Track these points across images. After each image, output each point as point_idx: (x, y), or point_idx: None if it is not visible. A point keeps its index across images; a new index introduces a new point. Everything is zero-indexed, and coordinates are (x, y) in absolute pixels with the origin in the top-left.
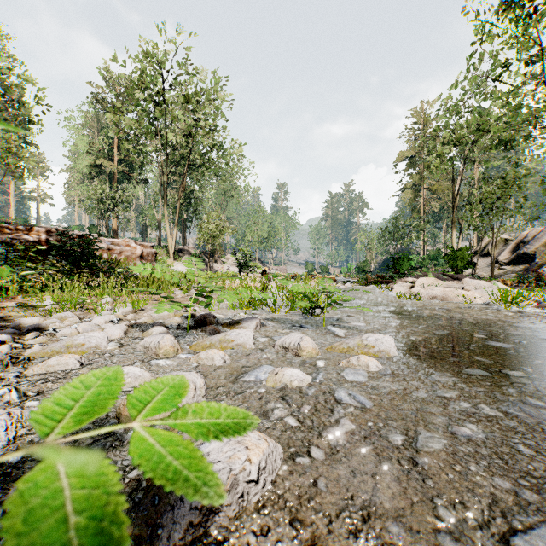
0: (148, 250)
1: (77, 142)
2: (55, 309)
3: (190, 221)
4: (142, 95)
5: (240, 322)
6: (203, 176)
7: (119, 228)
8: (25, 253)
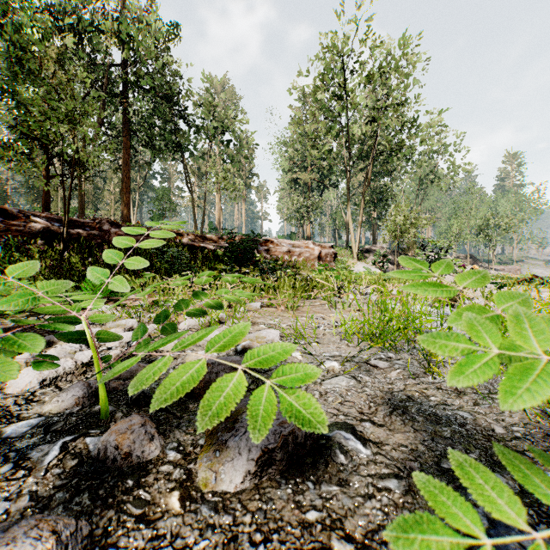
0: (327, 250)
1: (281, 164)
2: (126, 313)
3: (379, 218)
4: (323, 95)
5: (239, 417)
6: (391, 164)
7: (313, 233)
8: (221, 257)
